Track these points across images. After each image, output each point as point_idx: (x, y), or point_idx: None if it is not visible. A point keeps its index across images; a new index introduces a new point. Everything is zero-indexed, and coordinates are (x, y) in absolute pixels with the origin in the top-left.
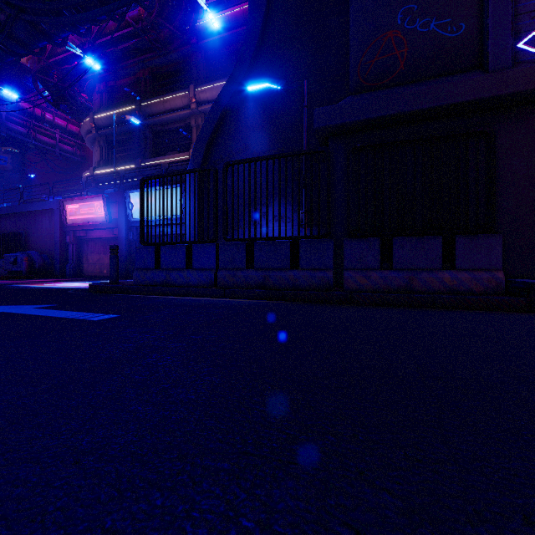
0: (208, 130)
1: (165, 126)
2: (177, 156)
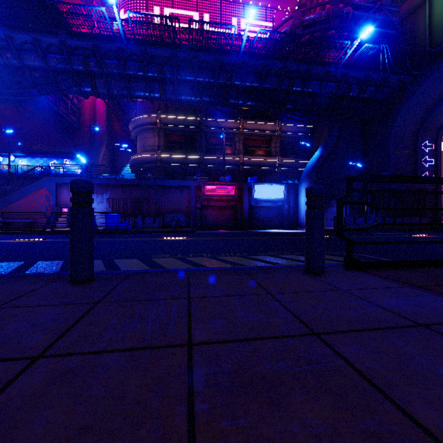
0: (317, 168)
1: (213, 134)
2: (231, 157)
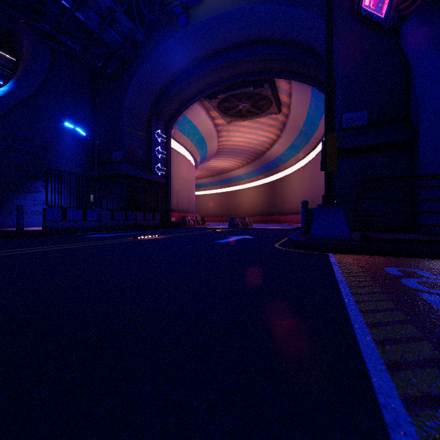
0: None
1: None
2: None
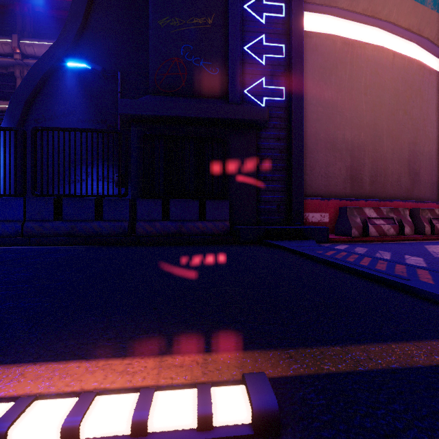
0: (28, 89)
1: None
2: None
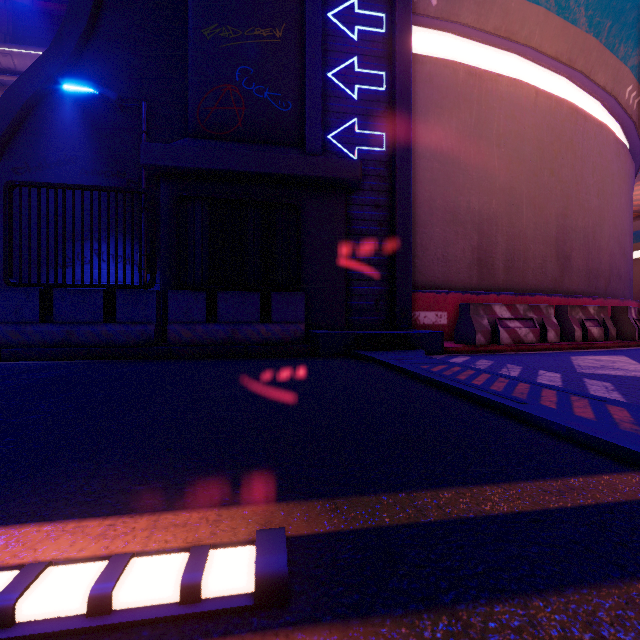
0: (1, 122)
1: None
2: None
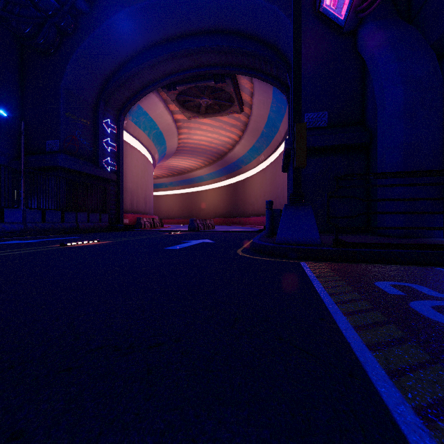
0: None
1: None
2: None
